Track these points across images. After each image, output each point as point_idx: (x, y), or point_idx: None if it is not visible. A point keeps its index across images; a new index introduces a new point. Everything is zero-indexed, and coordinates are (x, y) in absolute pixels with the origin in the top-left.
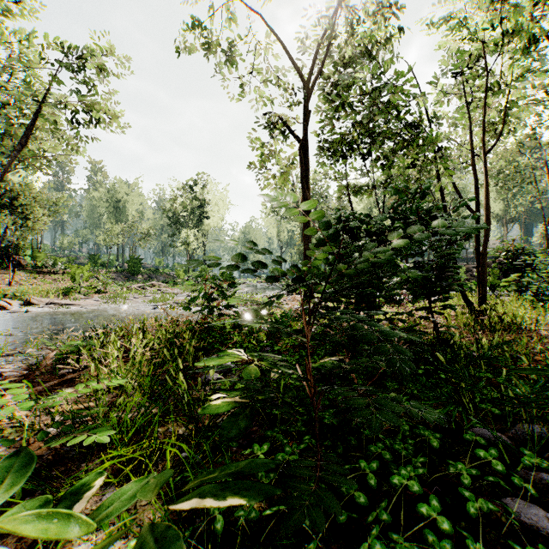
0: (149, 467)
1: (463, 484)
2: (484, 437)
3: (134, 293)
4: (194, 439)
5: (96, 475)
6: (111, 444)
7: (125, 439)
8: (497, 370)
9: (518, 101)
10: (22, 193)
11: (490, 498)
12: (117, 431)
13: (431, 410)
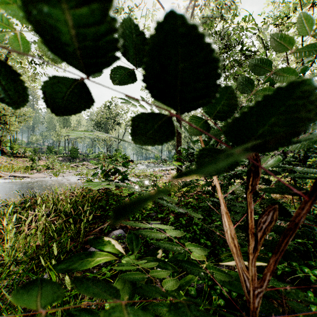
0: None
1: None
2: None
3: (70, 169)
4: None
5: None
6: None
7: None
8: None
9: None
10: (4, 108)
11: None
12: None
13: None
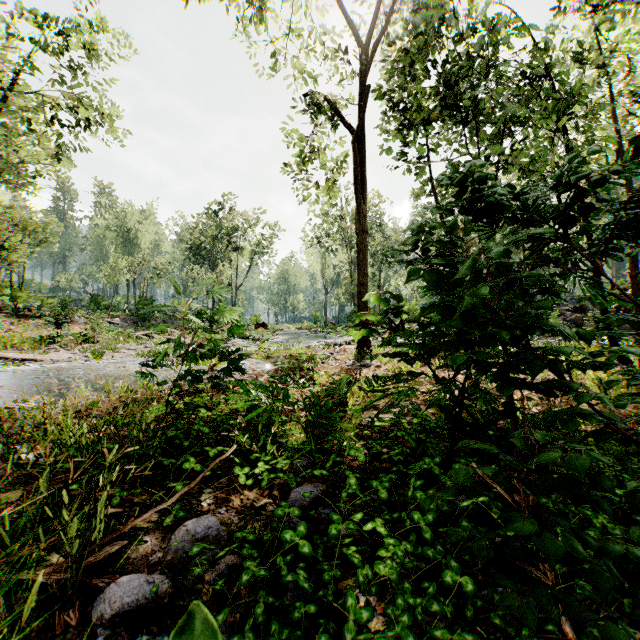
0: None
1: None
2: None
3: (134, 343)
4: None
5: None
6: None
7: None
8: None
9: None
10: None
11: None
12: None
13: None
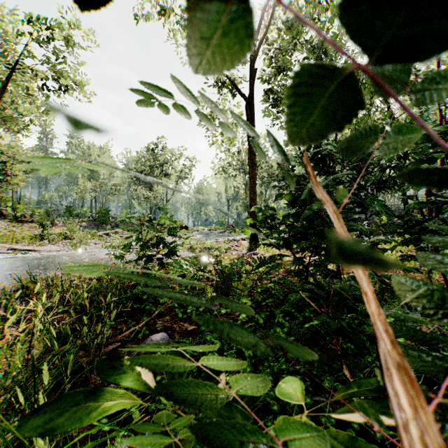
0: None
1: None
2: None
3: (97, 239)
4: None
5: None
6: None
7: None
8: None
9: None
10: (3, 152)
11: None
12: None
13: None
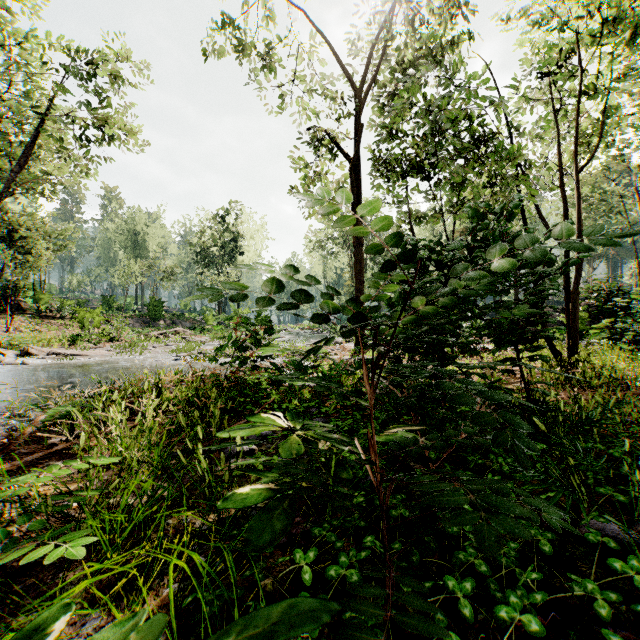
0: (149, 583)
1: (599, 615)
2: (606, 533)
3: (154, 342)
4: (215, 535)
5: (60, 610)
6: (101, 545)
7: (118, 541)
8: (607, 438)
9: (616, 109)
10: (22, 223)
11: (639, 638)
12: (107, 530)
13: (546, 504)
